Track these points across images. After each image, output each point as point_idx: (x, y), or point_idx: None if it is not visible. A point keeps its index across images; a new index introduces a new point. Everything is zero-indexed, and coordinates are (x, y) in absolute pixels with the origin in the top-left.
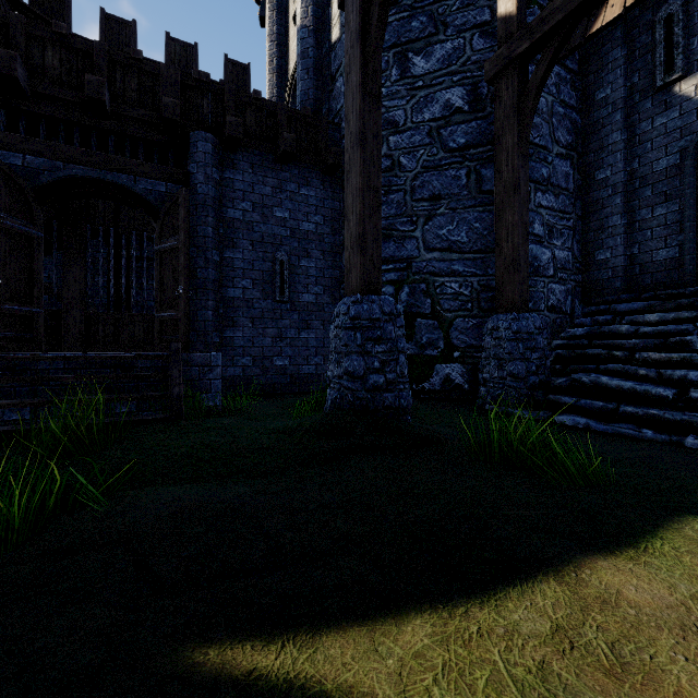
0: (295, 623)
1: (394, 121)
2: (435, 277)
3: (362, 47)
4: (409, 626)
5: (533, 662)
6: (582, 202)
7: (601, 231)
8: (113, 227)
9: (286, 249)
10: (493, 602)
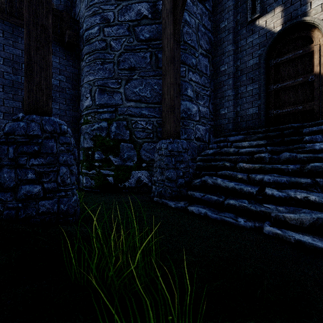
0: None
1: (107, 18)
2: (132, 117)
3: None
4: None
5: None
6: (214, 82)
7: (223, 98)
8: None
9: None
10: None
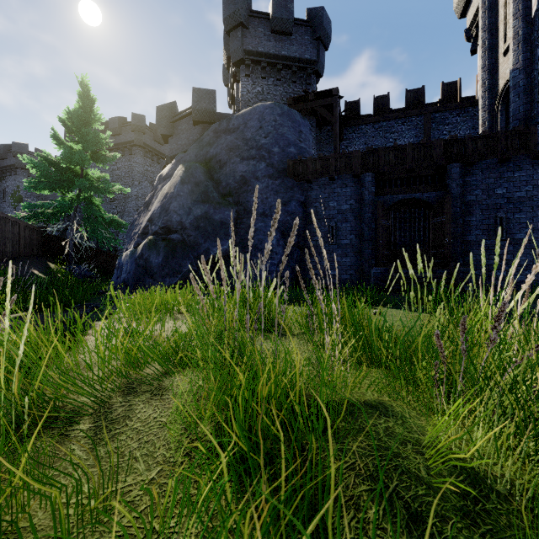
0: None
1: None
2: None
3: None
4: None
5: None
6: None
7: None
8: (393, 209)
9: (503, 210)
10: None
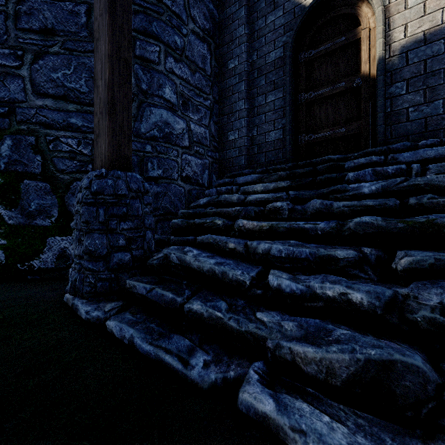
0: None
1: None
2: (48, 129)
3: None
4: None
5: None
6: (219, 88)
7: (232, 114)
8: None
9: None
10: None
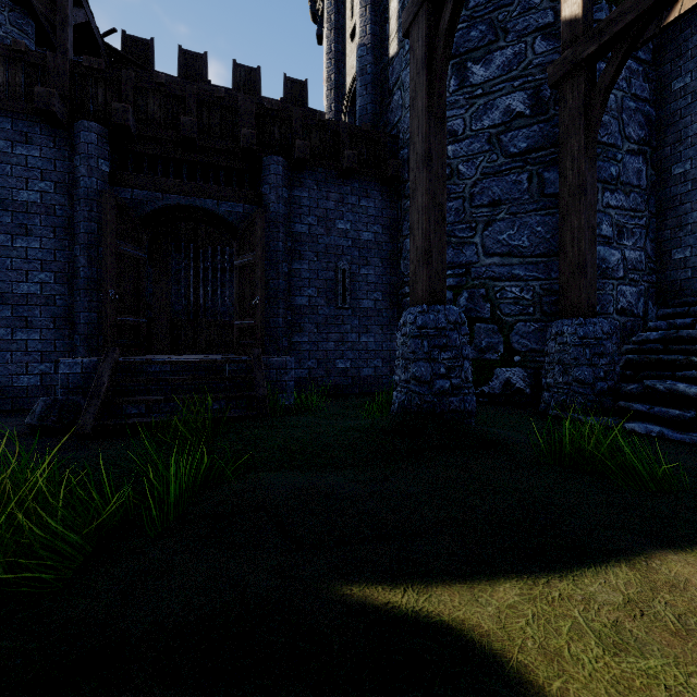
0: (409, 577)
1: (452, 131)
2: (495, 282)
3: (428, 74)
4: (501, 587)
5: (608, 621)
6: (657, 198)
7: (679, 229)
8: (193, 243)
9: (347, 258)
10: (570, 577)
